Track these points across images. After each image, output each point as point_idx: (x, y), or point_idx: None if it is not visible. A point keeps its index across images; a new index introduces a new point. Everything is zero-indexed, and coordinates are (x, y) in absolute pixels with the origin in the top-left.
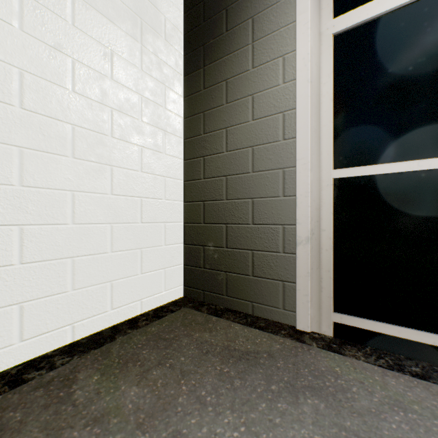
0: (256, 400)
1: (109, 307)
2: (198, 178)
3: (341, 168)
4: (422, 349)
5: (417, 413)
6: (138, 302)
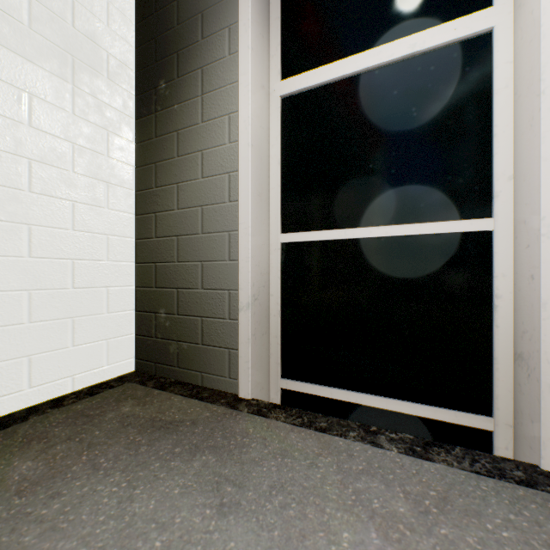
0: (152, 461)
1: (27, 385)
2: (150, 237)
3: (288, 232)
4: (350, 408)
5: (293, 458)
6: (69, 379)
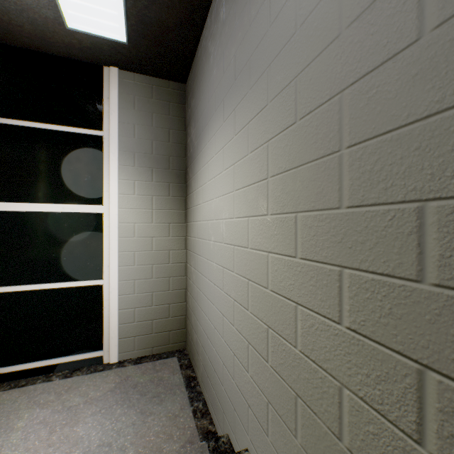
0: None
1: None
2: None
3: (1, 286)
4: (43, 368)
5: (4, 404)
6: None
